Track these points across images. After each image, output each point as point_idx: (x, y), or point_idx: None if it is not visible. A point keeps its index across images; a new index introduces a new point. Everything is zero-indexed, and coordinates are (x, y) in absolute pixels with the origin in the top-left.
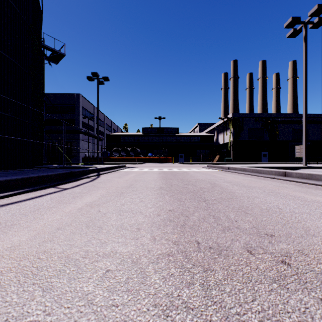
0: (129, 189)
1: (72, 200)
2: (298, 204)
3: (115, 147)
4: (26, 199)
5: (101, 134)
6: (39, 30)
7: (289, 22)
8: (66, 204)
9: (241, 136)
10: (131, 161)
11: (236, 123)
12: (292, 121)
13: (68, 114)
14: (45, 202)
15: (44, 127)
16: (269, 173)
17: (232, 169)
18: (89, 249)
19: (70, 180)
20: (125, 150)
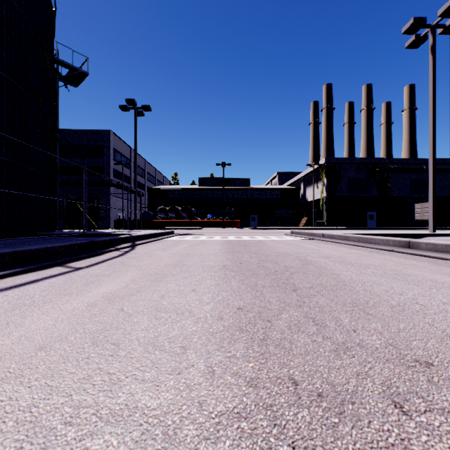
0: (176, 270)
1: (83, 289)
2: (446, 295)
3: (161, 205)
4: (10, 288)
5: (141, 187)
6: (51, 38)
7: (409, 25)
8: (70, 295)
9: (338, 189)
10: (183, 226)
11: (331, 172)
12: (409, 169)
13: (94, 160)
14: (37, 292)
15: (58, 176)
16: (385, 244)
17: (328, 237)
18: (84, 400)
19: (89, 255)
20: (174, 210)
